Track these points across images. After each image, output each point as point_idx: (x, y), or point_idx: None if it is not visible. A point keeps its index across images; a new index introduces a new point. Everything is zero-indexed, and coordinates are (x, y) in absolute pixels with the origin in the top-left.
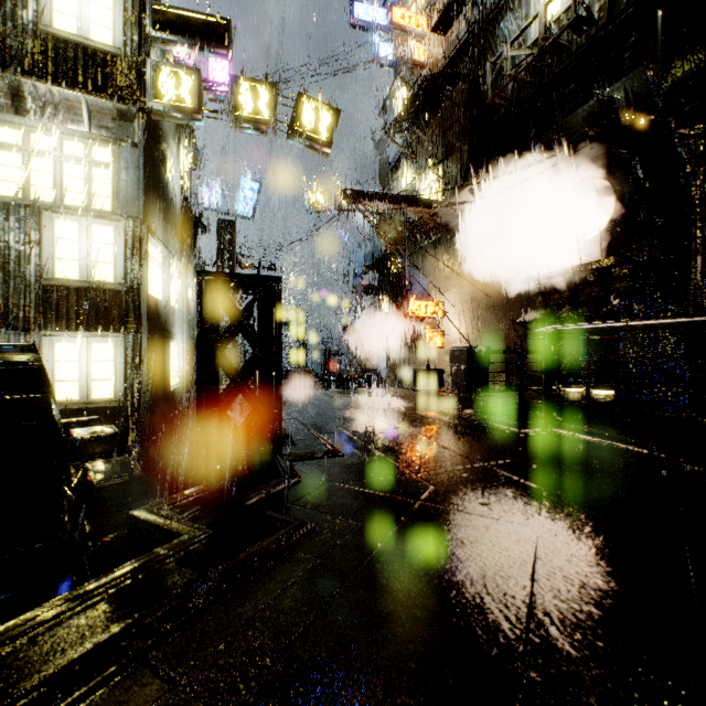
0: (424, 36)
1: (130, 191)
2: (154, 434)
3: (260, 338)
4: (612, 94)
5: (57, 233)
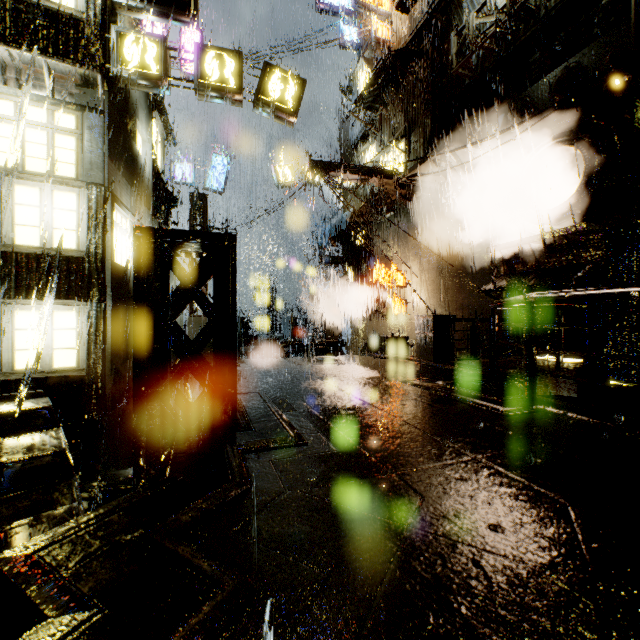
0: (387, 15)
1: (94, 158)
2: (121, 401)
3: (212, 305)
4: (581, 59)
5: (17, 199)
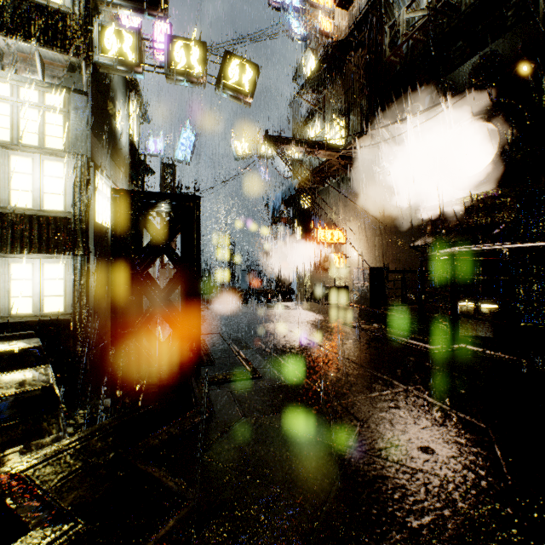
0: (330, 12)
1: (79, 132)
2: (102, 341)
3: (179, 257)
4: (496, 48)
5: (13, 167)
